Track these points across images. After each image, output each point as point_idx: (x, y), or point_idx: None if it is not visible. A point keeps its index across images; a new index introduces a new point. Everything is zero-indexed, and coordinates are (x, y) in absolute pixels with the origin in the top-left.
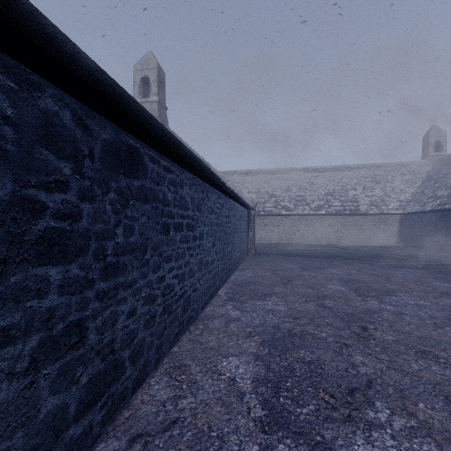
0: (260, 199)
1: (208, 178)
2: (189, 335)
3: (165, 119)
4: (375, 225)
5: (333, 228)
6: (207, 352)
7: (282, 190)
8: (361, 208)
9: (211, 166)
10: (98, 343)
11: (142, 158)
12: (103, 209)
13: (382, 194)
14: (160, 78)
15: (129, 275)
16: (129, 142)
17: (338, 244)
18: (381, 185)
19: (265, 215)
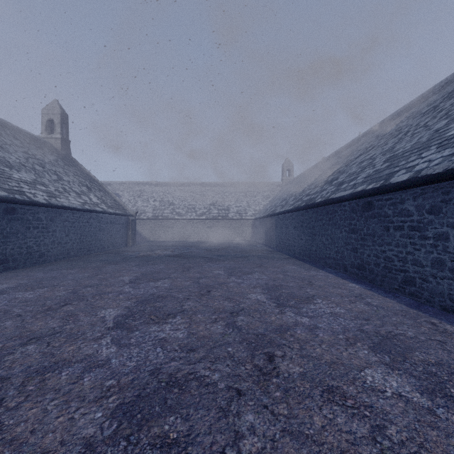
0: (161, 207)
1: (58, 208)
2: (41, 265)
3: (68, 150)
4: (237, 227)
5: (211, 229)
6: (44, 266)
7: (180, 200)
8: (230, 215)
9: (103, 186)
10: (2, 252)
11: (17, 209)
12: (3, 223)
13: (246, 205)
14: (63, 121)
15: (11, 239)
16: (11, 206)
17: (214, 240)
18: (248, 199)
19: (162, 219)
